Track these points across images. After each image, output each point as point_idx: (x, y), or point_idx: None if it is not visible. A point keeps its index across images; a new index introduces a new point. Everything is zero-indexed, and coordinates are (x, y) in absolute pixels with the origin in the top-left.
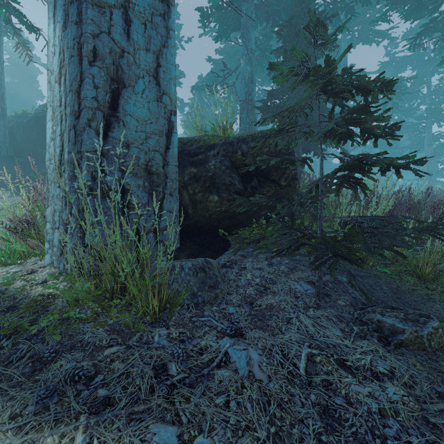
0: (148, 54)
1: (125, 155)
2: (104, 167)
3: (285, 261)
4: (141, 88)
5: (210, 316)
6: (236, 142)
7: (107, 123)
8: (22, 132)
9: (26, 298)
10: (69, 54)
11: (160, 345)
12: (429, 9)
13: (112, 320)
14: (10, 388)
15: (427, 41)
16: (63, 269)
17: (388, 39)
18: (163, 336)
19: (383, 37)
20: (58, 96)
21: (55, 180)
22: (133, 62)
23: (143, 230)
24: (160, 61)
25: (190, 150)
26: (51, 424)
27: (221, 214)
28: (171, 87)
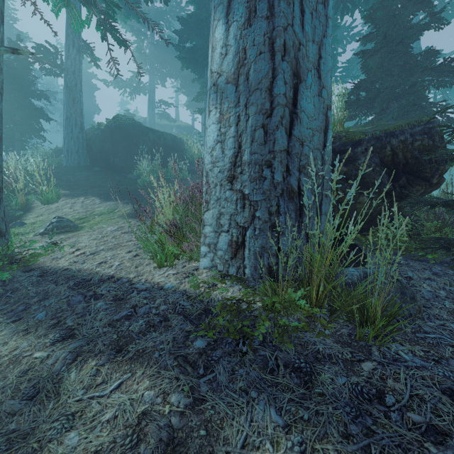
0: (313, 45)
1: (300, 154)
2: (289, 167)
3: (449, 270)
4: (309, 82)
5: (435, 332)
6: (384, 136)
7: (291, 120)
8: (98, 143)
9: (212, 301)
10: (256, 51)
11: (417, 364)
12: None
13: (327, 330)
14: (301, 400)
15: None
16: (236, 273)
17: None
18: (407, 353)
19: None
20: (232, 97)
21: (224, 182)
22: (305, 55)
23: (310, 234)
24: (321, 52)
25: (334, 147)
26: (397, 450)
27: (365, 217)
28: (327, 79)
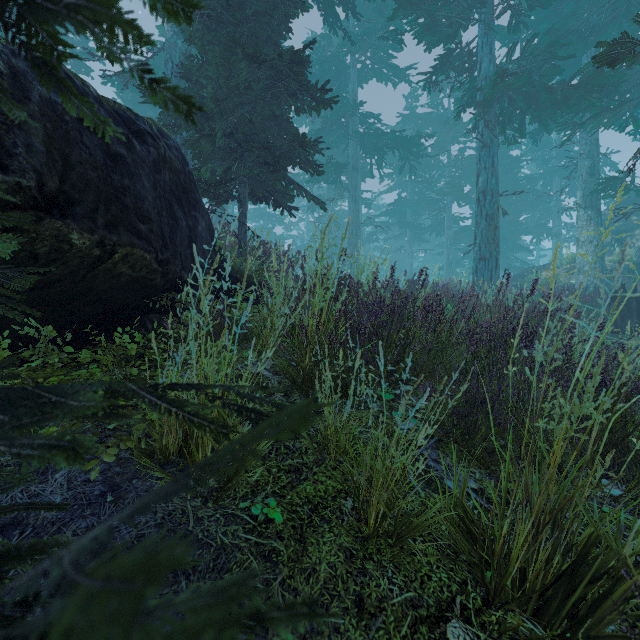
0: None
1: None
2: None
3: None
4: None
5: None
6: None
7: None
8: None
9: None
10: None
11: None
12: (444, 34)
13: None
14: None
15: (442, 80)
16: None
17: (406, 82)
18: None
19: (400, 77)
20: None
21: None
22: None
23: None
24: None
25: None
26: None
27: None
28: None
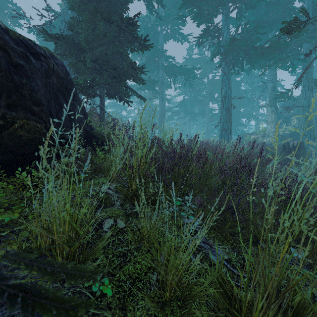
0: None
1: None
2: None
3: None
4: None
5: None
6: None
7: None
8: None
9: None
10: None
11: None
12: (206, 18)
13: None
14: None
15: (205, 41)
16: None
17: (187, 42)
18: None
19: (184, 39)
20: None
21: None
22: None
23: None
24: None
25: None
26: None
27: None
28: None
